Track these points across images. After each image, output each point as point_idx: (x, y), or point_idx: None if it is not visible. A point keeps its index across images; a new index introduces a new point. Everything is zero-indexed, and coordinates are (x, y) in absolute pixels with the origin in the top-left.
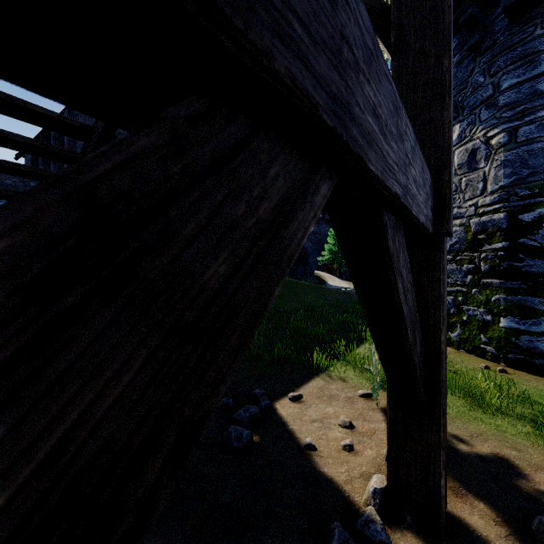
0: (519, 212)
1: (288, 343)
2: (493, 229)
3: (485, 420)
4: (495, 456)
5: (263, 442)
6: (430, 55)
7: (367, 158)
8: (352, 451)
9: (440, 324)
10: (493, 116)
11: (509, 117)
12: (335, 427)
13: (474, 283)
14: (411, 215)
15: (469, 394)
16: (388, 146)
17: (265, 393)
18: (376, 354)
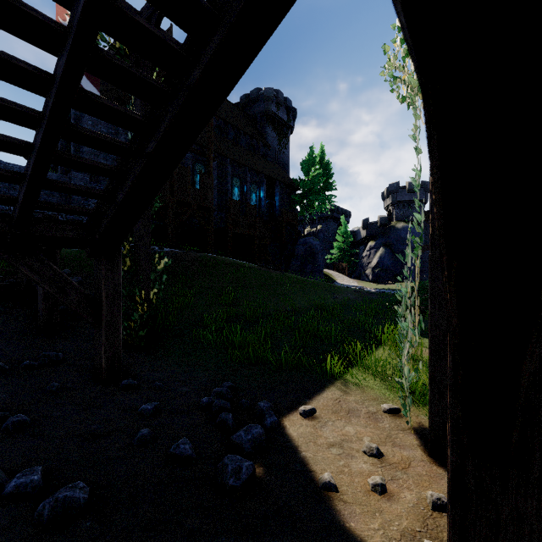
0: None
1: (297, 345)
2: None
3: None
4: None
5: (267, 477)
6: None
7: None
8: (384, 493)
9: None
10: None
11: None
12: (358, 455)
13: None
14: None
15: None
16: None
17: (271, 406)
18: (405, 361)
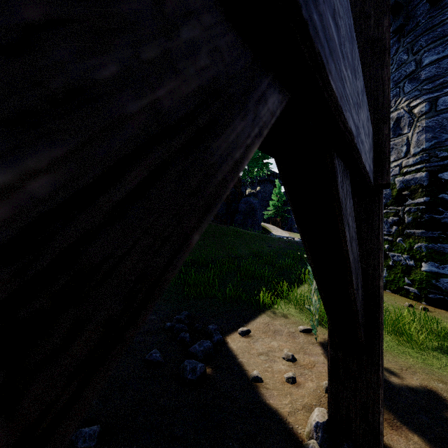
0: (439, 171)
1: (239, 284)
2: (415, 186)
3: (413, 354)
4: (424, 388)
5: (214, 374)
6: (370, 16)
7: (328, 67)
8: (294, 383)
9: (379, 270)
10: (415, 89)
11: (430, 89)
12: (279, 360)
13: (399, 233)
14: (360, 161)
15: (397, 330)
16: (345, 71)
17: (218, 328)
18: (315, 294)
